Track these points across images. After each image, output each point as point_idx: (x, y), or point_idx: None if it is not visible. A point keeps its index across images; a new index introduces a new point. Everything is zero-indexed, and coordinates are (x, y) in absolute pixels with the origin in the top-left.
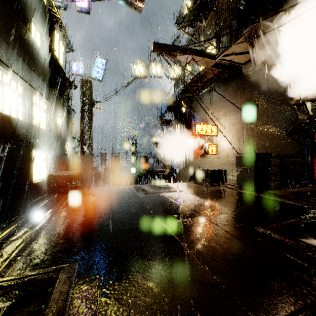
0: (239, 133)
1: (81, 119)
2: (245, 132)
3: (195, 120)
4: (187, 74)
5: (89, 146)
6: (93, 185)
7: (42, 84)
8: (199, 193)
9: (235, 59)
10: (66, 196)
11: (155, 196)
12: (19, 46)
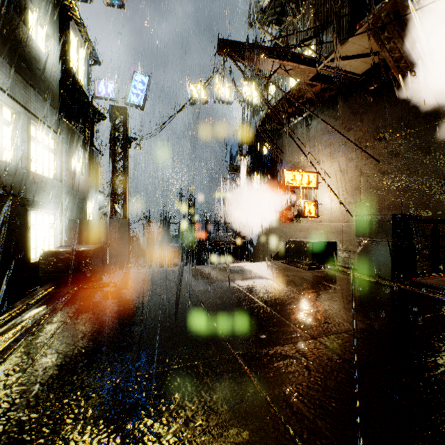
0: (354, 183)
1: (112, 165)
2: (363, 181)
3: (282, 166)
4: (270, 97)
5: (123, 206)
6: (129, 264)
7: (47, 108)
8: (297, 284)
9: (348, 67)
10: (68, 290)
11: (222, 288)
12: (6, 44)
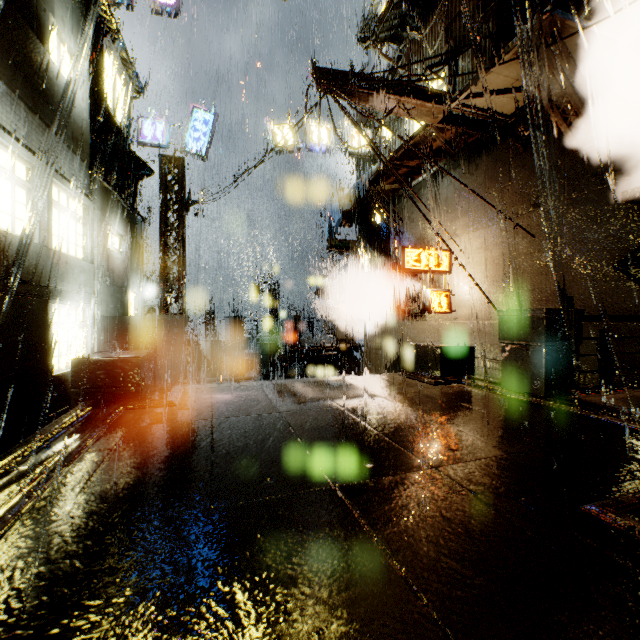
0: (500, 266)
1: (162, 239)
2: (513, 263)
3: (403, 241)
4: (386, 143)
5: (178, 296)
6: (186, 378)
7: (73, 161)
8: (418, 402)
9: (491, 105)
10: (111, 410)
11: (318, 409)
12: (20, 74)
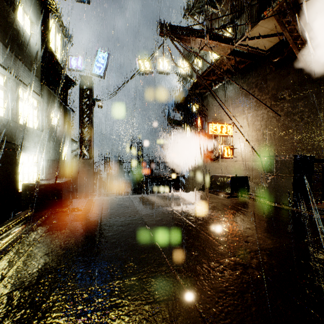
0: (261, 132)
1: (80, 119)
2: (268, 131)
3: (207, 120)
4: (198, 69)
5: (89, 149)
6: (93, 192)
7: (31, 76)
8: (220, 209)
9: (257, 44)
10: (43, 214)
11: (162, 213)
12: None
